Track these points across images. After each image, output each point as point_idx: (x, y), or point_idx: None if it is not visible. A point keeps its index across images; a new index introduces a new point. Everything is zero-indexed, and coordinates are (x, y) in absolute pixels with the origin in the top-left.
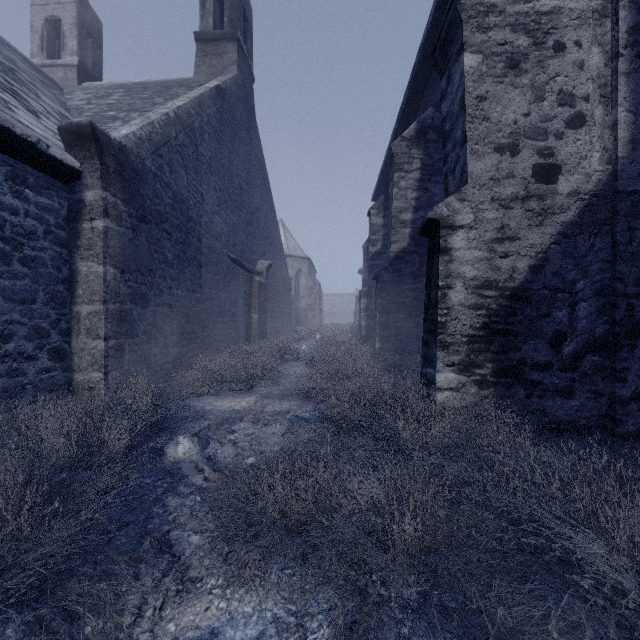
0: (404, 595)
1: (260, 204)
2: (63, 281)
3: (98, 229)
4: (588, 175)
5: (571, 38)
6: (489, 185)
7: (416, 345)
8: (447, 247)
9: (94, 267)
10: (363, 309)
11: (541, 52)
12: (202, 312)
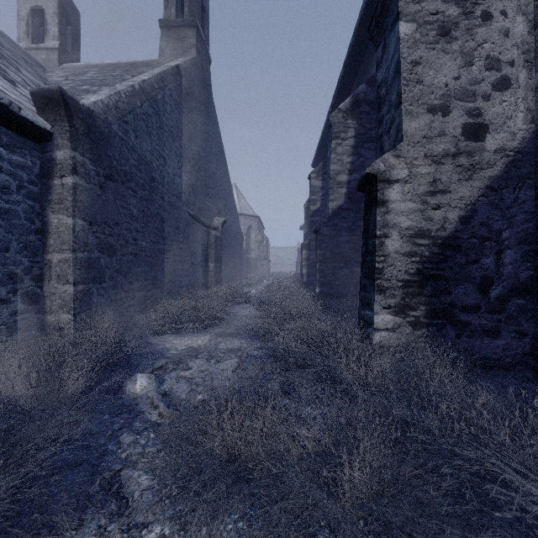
0: None
1: (216, 169)
2: (36, 232)
3: (68, 185)
4: (513, 133)
5: (497, 8)
6: (422, 143)
7: (351, 290)
8: (384, 199)
9: (64, 219)
10: (304, 259)
11: (470, 21)
12: (164, 261)
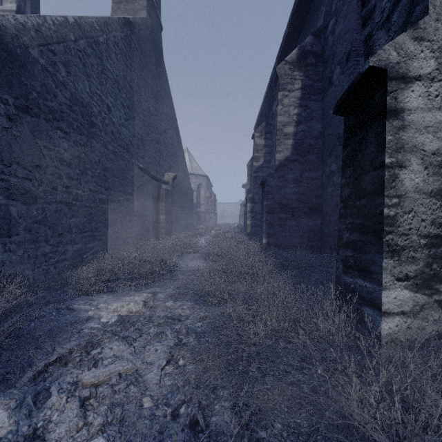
0: None
1: (167, 128)
2: None
3: None
4: None
5: None
6: None
7: (297, 241)
8: (397, 107)
9: None
10: (249, 211)
11: None
12: (108, 212)
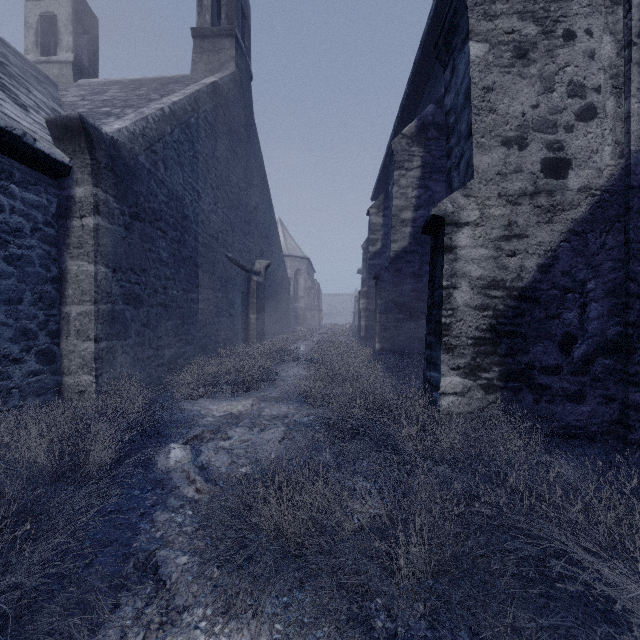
0: (412, 629)
1: (258, 203)
2: (52, 281)
3: (88, 227)
4: (599, 170)
5: (582, 26)
6: (496, 180)
7: (417, 346)
8: (452, 245)
9: (84, 266)
10: (362, 309)
11: (550, 41)
12: (198, 312)
